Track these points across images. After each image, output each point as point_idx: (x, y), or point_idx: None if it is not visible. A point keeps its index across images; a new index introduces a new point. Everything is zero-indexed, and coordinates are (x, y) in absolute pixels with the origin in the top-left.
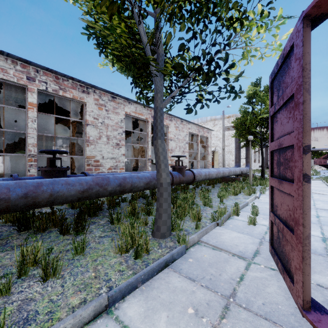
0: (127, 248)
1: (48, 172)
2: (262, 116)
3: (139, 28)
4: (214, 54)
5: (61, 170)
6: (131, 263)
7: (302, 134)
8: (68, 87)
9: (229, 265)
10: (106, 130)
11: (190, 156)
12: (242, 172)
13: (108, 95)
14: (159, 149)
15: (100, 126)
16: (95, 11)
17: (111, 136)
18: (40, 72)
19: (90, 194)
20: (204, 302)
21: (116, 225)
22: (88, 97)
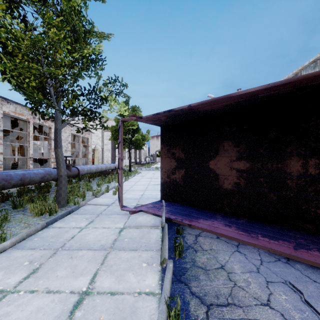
0: (42, 212)
1: None
2: (129, 127)
3: (50, 88)
4: (94, 108)
5: None
6: (48, 217)
7: (121, 155)
8: None
9: (100, 208)
10: None
11: (72, 153)
12: (116, 168)
13: None
14: (59, 155)
15: None
16: (3, 52)
17: None
18: None
19: None
20: (90, 217)
21: (19, 209)
22: None
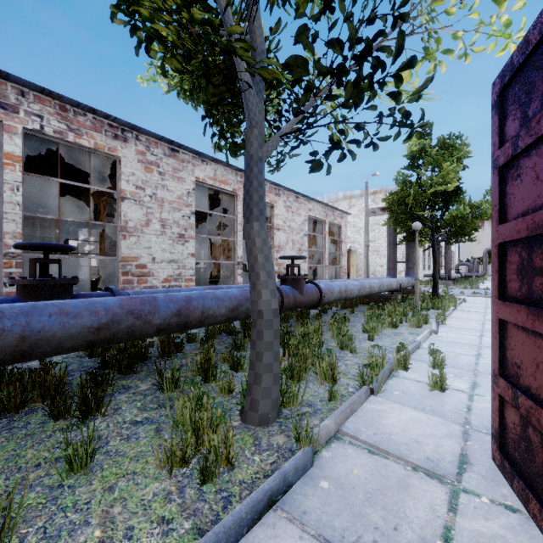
0: (186, 455)
1: (31, 289)
2: (435, 188)
3: None
4: (371, 40)
5: (58, 285)
6: (192, 495)
7: None
8: (85, 128)
9: (411, 497)
10: (160, 210)
11: (311, 257)
12: (401, 286)
13: (164, 145)
14: (256, 242)
15: (148, 202)
16: None
17: (169, 221)
18: (28, 95)
19: (114, 333)
20: None
21: (171, 393)
22: (126, 147)
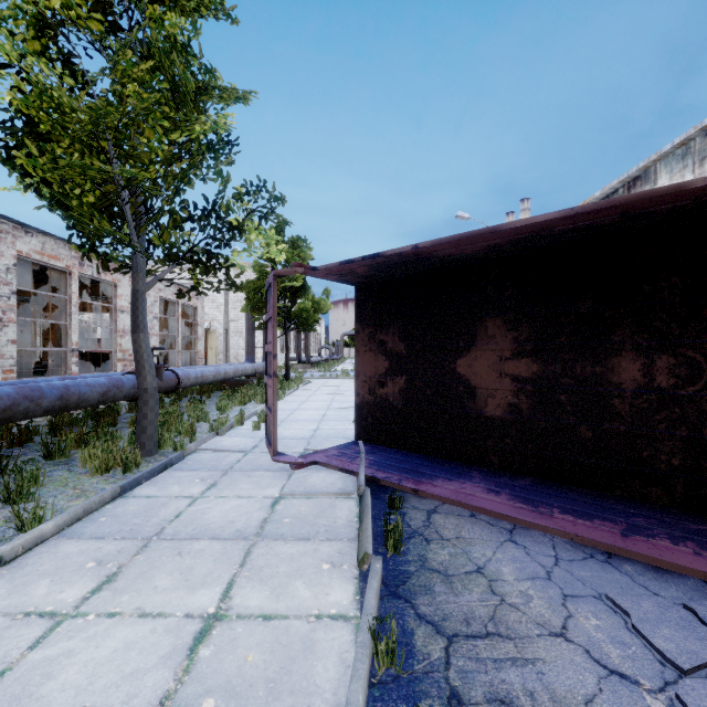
0: (109, 467)
1: None
2: (285, 284)
3: (125, 207)
4: (214, 247)
5: None
6: (121, 477)
7: (273, 347)
8: None
9: (229, 457)
10: None
11: (160, 340)
12: (257, 371)
13: None
14: (142, 346)
15: None
16: (27, 131)
17: None
18: None
19: (15, 413)
20: (208, 475)
21: (57, 460)
22: None
